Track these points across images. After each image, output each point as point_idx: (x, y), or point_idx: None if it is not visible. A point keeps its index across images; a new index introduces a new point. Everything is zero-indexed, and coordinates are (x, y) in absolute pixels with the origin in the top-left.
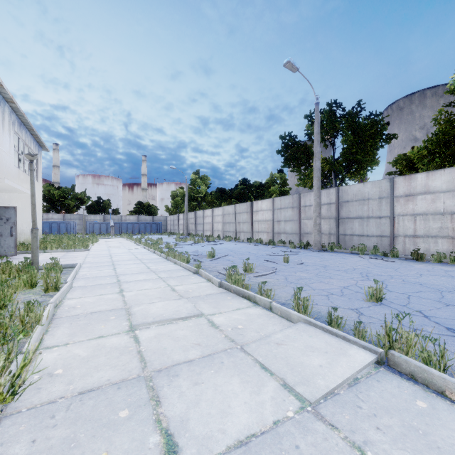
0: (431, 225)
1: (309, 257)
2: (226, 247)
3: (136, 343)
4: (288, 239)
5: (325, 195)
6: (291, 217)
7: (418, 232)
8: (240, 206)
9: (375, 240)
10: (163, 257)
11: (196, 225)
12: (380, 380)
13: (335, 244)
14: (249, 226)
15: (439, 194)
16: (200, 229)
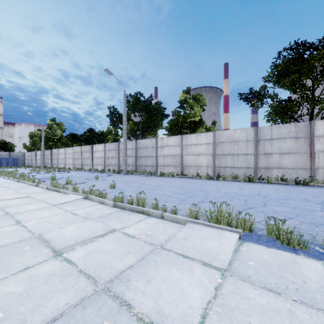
0: (169, 160)
1: (114, 177)
2: (70, 174)
3: None
4: (113, 169)
5: (130, 144)
6: (114, 156)
7: (165, 163)
8: (85, 147)
9: (150, 168)
10: (16, 181)
11: (52, 159)
12: (81, 201)
13: (134, 171)
14: (91, 161)
15: (171, 147)
16: (55, 163)
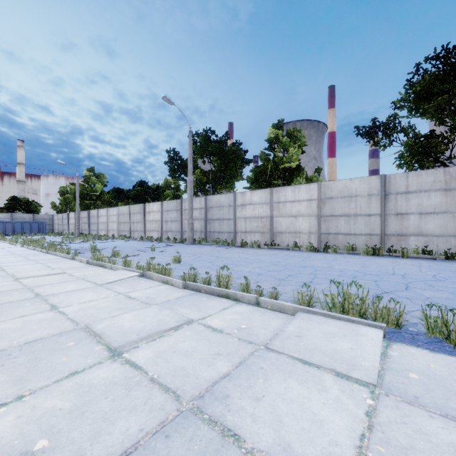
0: (253, 224)
1: (176, 248)
2: (115, 244)
3: (20, 283)
4: (174, 237)
5: (198, 201)
6: (175, 218)
7: (247, 229)
8: (134, 207)
9: (226, 235)
10: (44, 252)
11: (90, 224)
12: (136, 279)
13: (204, 239)
14: (143, 225)
15: (256, 205)
16: (94, 228)
